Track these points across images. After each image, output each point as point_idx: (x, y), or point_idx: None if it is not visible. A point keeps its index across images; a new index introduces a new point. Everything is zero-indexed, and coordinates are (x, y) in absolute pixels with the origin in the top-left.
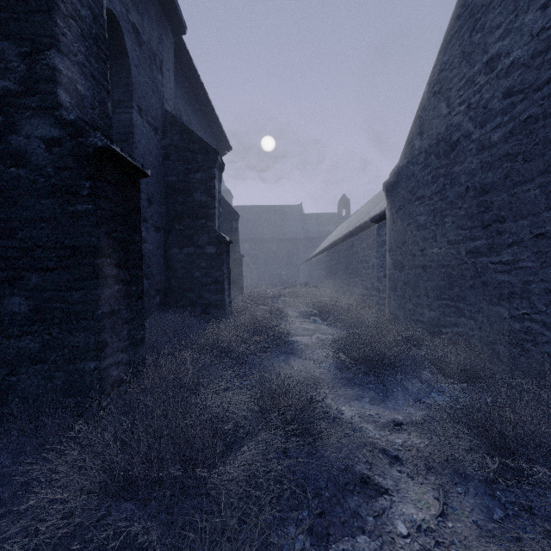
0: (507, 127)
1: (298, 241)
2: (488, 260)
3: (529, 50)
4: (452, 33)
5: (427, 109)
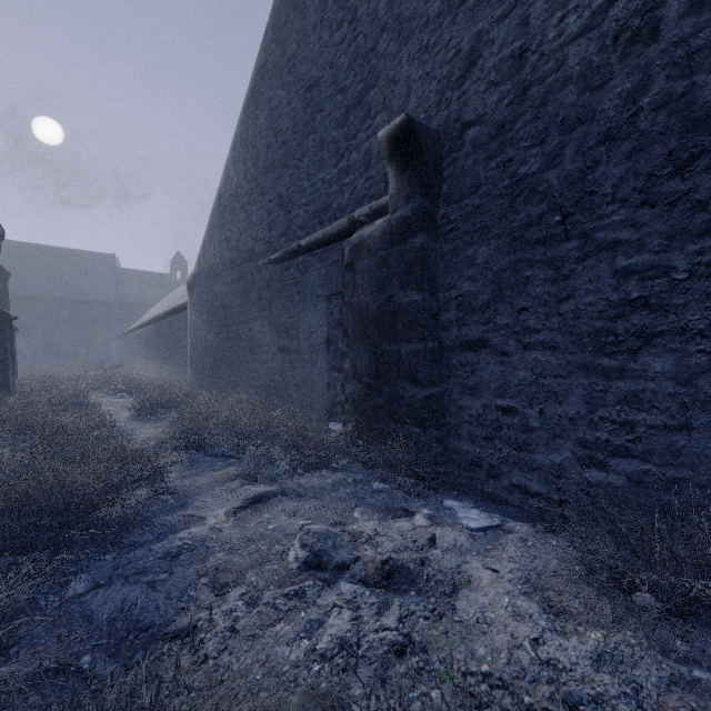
0: (231, 278)
1: (108, 306)
2: (227, 345)
3: (236, 245)
4: (216, 206)
5: (207, 243)
